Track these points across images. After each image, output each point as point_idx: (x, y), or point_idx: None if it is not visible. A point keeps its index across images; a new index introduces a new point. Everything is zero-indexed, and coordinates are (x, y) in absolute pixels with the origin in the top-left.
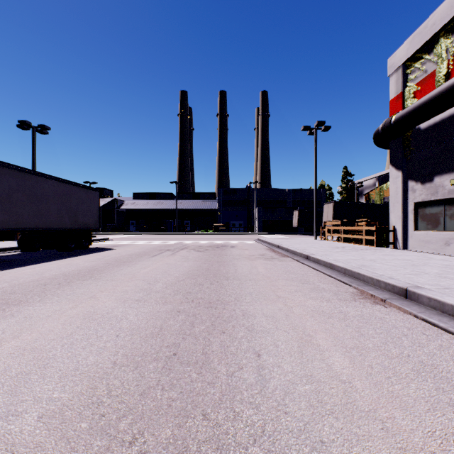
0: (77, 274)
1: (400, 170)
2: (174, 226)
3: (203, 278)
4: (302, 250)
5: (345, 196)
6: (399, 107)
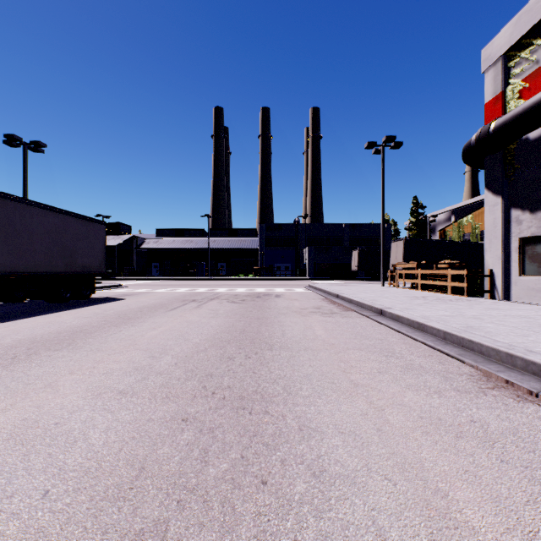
0: (52, 340)
1: (500, 195)
2: (206, 270)
3: (236, 346)
4: (372, 302)
5: (415, 233)
6: (498, 112)
